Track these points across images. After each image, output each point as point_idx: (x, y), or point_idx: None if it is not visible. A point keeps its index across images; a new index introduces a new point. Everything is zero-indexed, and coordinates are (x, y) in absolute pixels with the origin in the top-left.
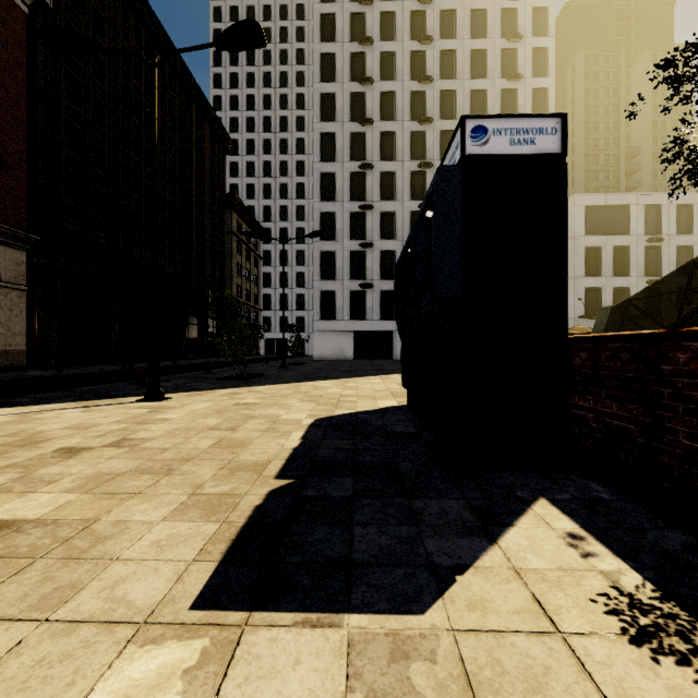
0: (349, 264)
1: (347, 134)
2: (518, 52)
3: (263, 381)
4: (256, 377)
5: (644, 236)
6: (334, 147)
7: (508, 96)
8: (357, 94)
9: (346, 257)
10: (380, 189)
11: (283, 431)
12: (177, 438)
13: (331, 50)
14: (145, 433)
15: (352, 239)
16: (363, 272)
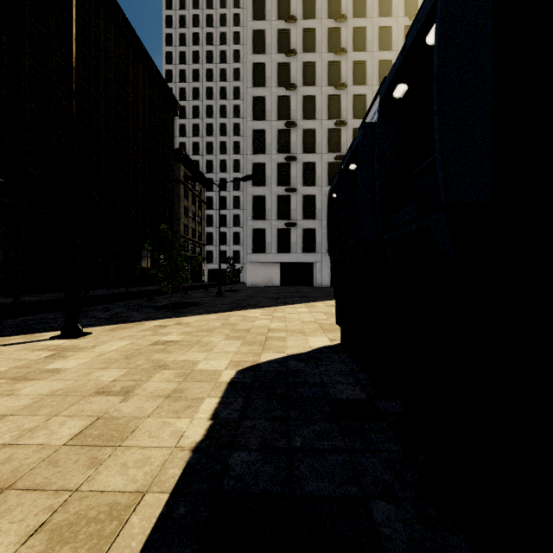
0: (276, 206)
1: (275, 97)
2: None
3: (196, 309)
4: (191, 306)
5: None
6: (264, 108)
7: None
8: (283, 64)
9: (274, 201)
10: (302, 143)
11: (190, 397)
12: (35, 417)
13: (261, 27)
14: (3, 403)
15: (279, 185)
16: (288, 213)
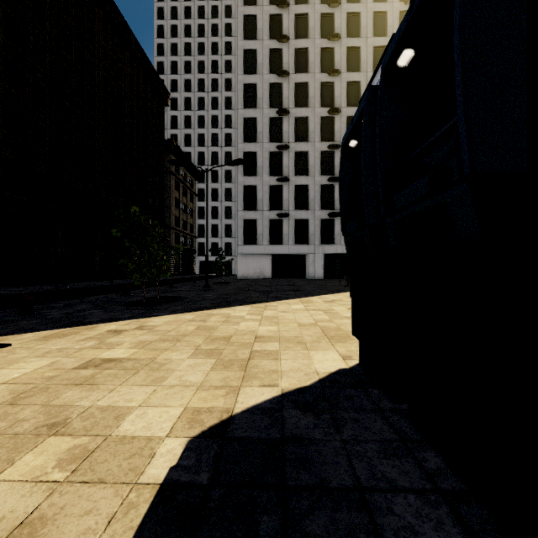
0: (268, 196)
1: (266, 85)
2: None
3: (173, 306)
4: (170, 301)
5: None
6: (255, 96)
7: None
8: (275, 50)
9: (265, 191)
10: (294, 132)
11: None
12: None
13: (252, 12)
14: None
15: (271, 175)
16: (280, 203)
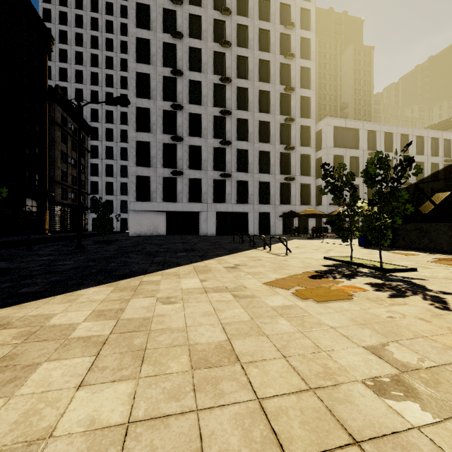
0: (162, 154)
1: (160, 43)
2: (291, 8)
3: None
4: None
5: (367, 150)
6: (148, 52)
7: (285, 39)
8: (169, 11)
9: (159, 148)
10: (188, 94)
11: None
12: None
13: None
14: None
15: (165, 133)
16: (174, 161)
